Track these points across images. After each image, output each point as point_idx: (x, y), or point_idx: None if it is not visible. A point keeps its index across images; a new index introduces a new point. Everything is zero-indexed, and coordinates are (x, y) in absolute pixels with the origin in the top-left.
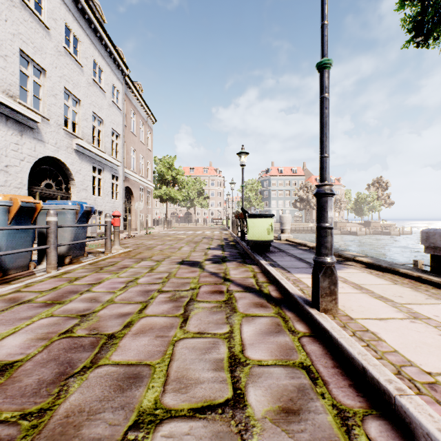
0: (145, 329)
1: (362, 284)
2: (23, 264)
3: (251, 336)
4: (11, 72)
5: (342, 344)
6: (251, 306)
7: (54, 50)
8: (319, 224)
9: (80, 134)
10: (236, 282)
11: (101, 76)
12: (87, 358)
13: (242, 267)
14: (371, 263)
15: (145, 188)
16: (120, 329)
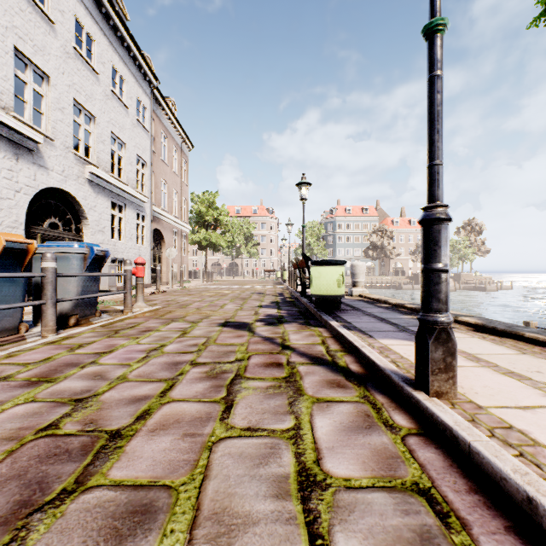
0: (168, 423)
1: (478, 354)
2: (10, 326)
3: (328, 435)
4: (3, 76)
5: (479, 453)
6: (324, 386)
7: (61, 51)
8: (428, 265)
9: (95, 160)
10: (299, 351)
11: (123, 87)
12: (71, 474)
13: (306, 329)
14: (481, 325)
15: (179, 231)
16: (131, 423)
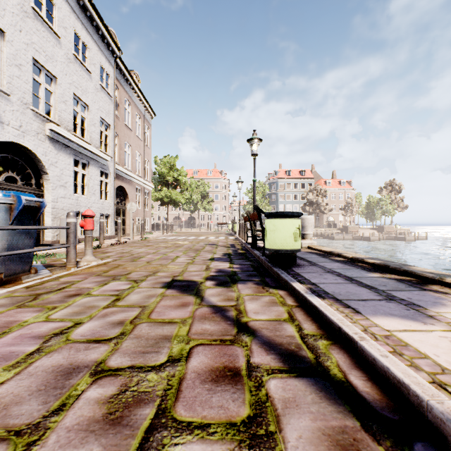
0: None
1: None
2: None
3: None
4: None
5: None
6: None
7: (18, 9)
8: None
9: (56, 118)
10: (263, 337)
11: (86, 53)
12: None
13: (264, 293)
14: None
15: (143, 189)
16: None
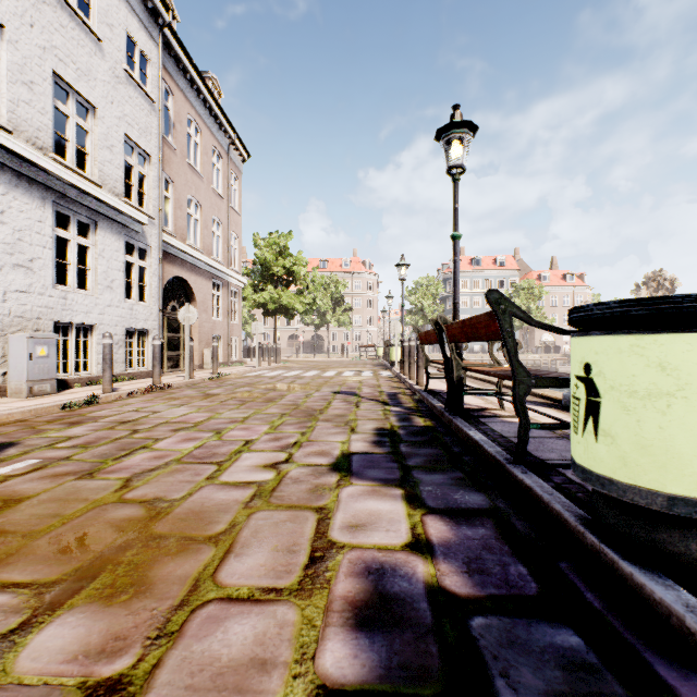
0: None
1: None
2: None
3: None
4: None
5: None
6: None
7: None
8: None
9: (3, 116)
10: None
11: None
12: None
13: None
14: None
15: (225, 284)
16: None
